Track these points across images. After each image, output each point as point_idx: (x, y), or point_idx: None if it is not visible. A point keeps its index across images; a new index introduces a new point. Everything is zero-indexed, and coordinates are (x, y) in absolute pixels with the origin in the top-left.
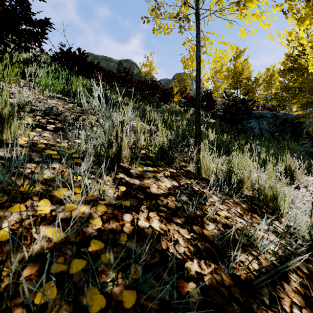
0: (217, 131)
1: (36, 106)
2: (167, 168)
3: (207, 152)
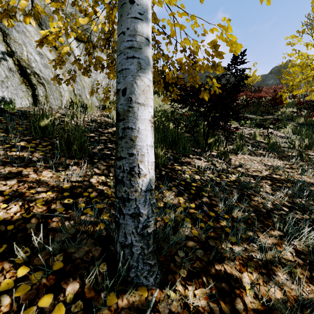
0: None
1: (252, 133)
2: (310, 151)
3: None
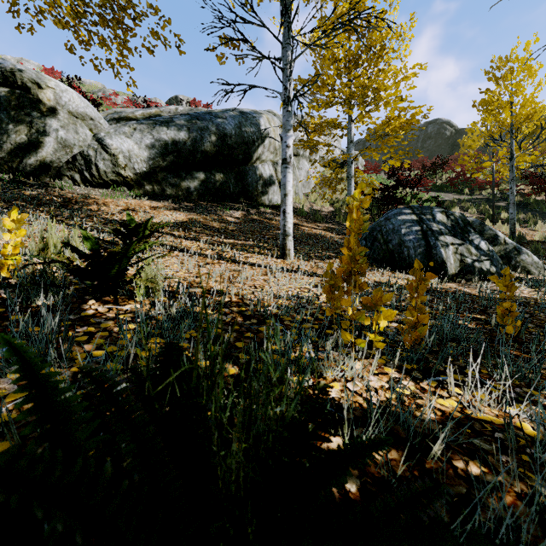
0: (542, 210)
1: None
2: None
3: (488, 221)
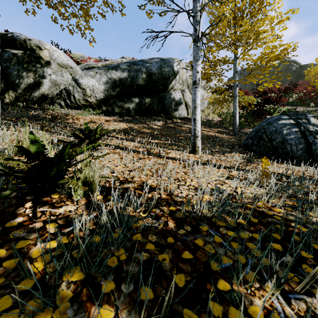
0: None
1: None
2: None
3: None
